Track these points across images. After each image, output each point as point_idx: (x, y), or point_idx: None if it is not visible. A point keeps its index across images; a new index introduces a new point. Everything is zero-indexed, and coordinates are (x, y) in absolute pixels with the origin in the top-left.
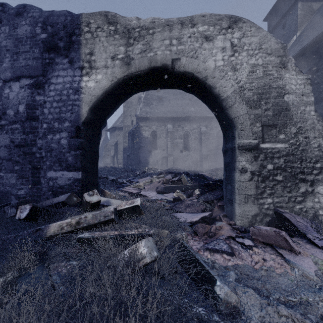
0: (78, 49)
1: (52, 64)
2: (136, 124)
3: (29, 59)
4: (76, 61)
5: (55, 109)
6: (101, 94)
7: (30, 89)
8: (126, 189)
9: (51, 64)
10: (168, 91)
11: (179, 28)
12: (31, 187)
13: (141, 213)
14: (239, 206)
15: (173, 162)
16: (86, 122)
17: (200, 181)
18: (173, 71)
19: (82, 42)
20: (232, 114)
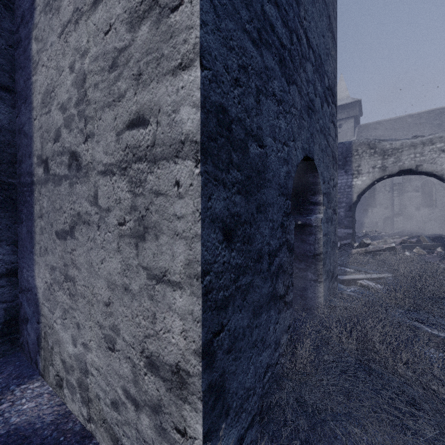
0: (350, 164)
1: None
2: None
3: None
4: (349, 171)
5: None
6: (365, 187)
7: None
8: None
9: None
10: (393, 125)
11: (421, 146)
12: None
13: (395, 251)
14: None
15: (403, 224)
16: (353, 202)
17: (444, 242)
18: (416, 171)
19: (352, 160)
20: None
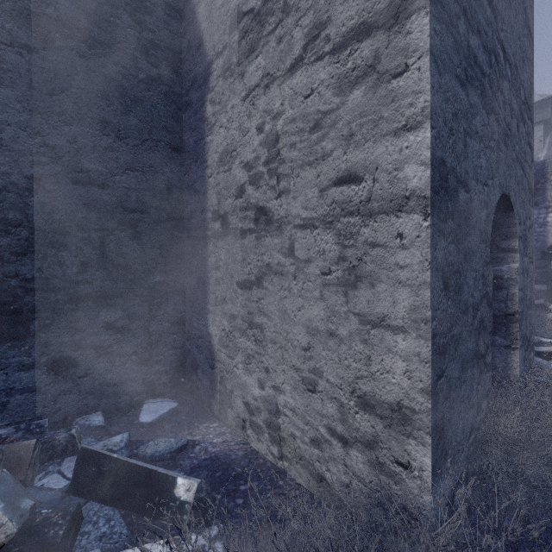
0: (543, 193)
1: None
2: None
3: None
4: (542, 203)
5: None
6: None
7: None
8: None
9: None
10: None
11: None
12: None
13: None
14: None
15: None
16: (549, 247)
17: None
18: None
19: (547, 188)
20: None
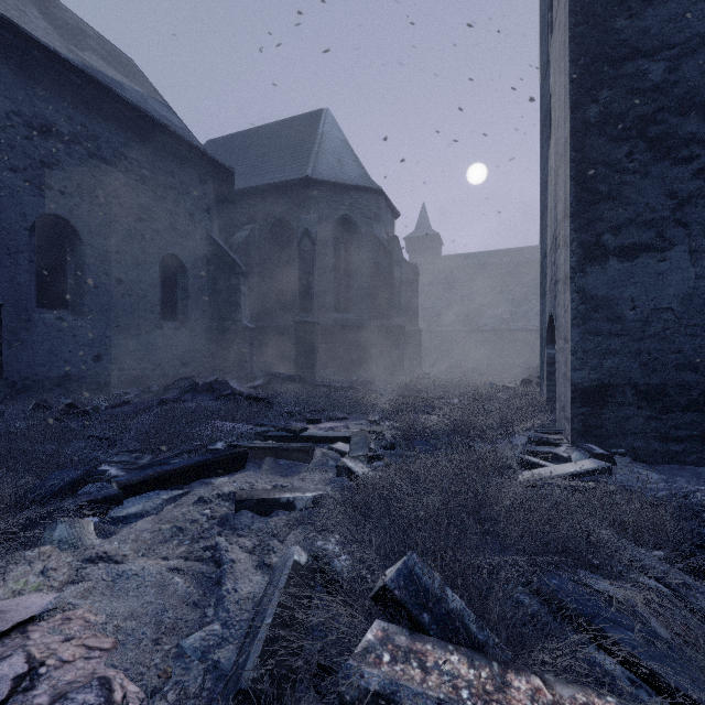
0: None
1: None
2: None
3: None
4: None
5: None
6: None
7: None
8: None
9: None
10: None
11: None
12: None
13: None
14: None
15: None
16: None
17: None
18: None
19: None
20: None
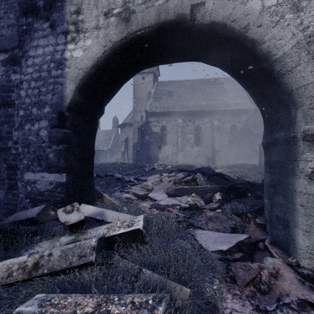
0: (62, 7)
1: (30, 32)
2: (145, 120)
3: (3, 28)
4: (59, 24)
5: (33, 90)
6: (91, 67)
7: (4, 66)
8: (132, 189)
9: (28, 32)
10: (178, 85)
11: None
12: (6, 192)
13: (144, 241)
14: (307, 235)
15: (184, 158)
16: (72, 106)
17: (220, 183)
18: (192, 25)
19: None
20: (293, 83)
